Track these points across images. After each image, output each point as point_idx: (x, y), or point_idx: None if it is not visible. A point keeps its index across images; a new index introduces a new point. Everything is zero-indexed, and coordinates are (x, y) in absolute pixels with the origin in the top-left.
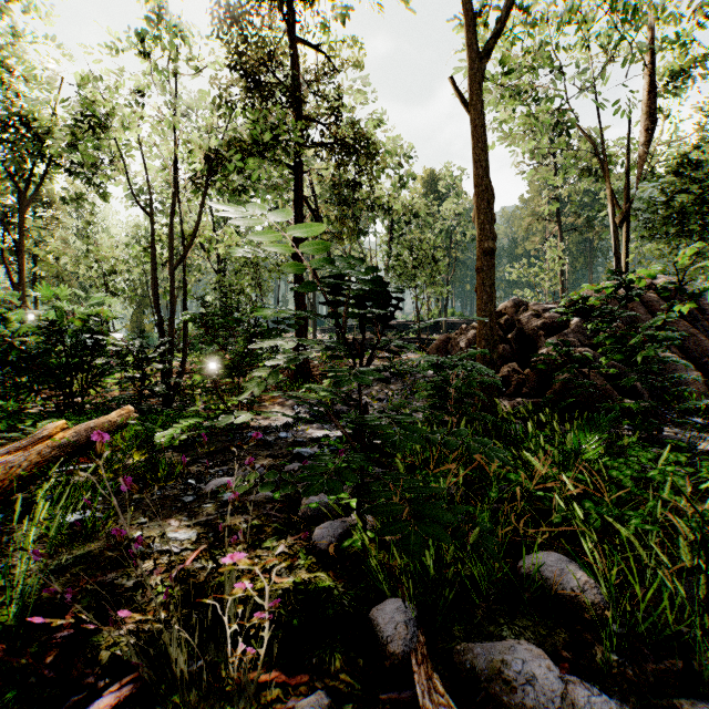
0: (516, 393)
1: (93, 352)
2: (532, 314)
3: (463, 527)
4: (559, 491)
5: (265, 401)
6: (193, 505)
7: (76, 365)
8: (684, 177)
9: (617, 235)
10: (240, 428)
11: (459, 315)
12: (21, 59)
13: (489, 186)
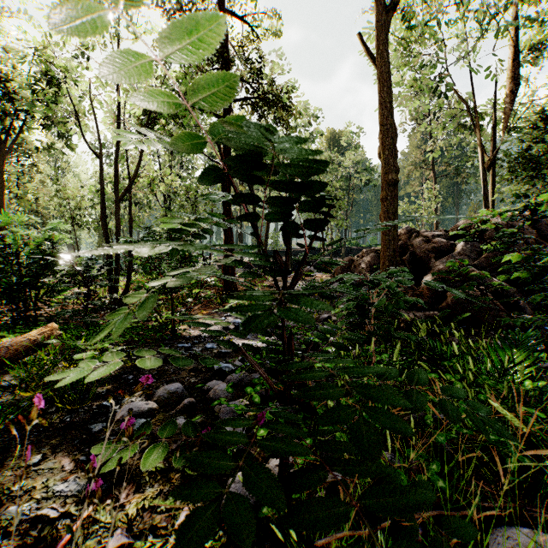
0: (412, 307)
1: (46, 272)
2: (423, 239)
3: (444, 536)
4: (508, 427)
5: (197, 313)
6: (99, 437)
7: (28, 282)
8: (539, 130)
9: (485, 177)
10: (173, 338)
11: (354, 243)
12: (1, 32)
13: (391, 126)
